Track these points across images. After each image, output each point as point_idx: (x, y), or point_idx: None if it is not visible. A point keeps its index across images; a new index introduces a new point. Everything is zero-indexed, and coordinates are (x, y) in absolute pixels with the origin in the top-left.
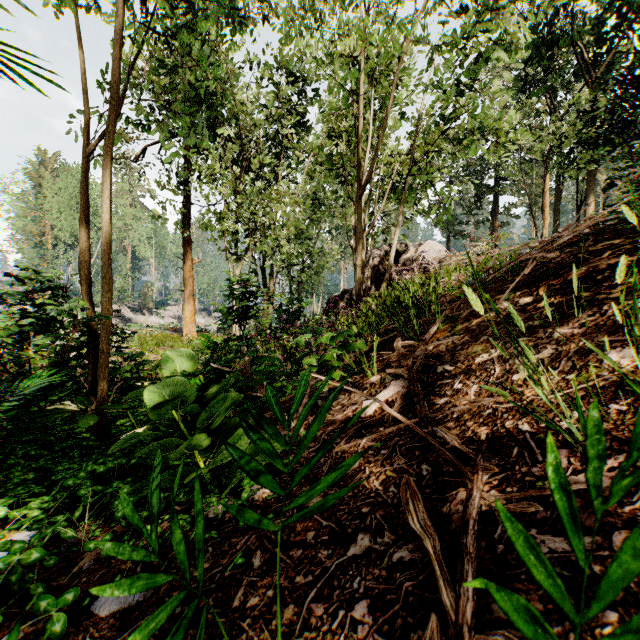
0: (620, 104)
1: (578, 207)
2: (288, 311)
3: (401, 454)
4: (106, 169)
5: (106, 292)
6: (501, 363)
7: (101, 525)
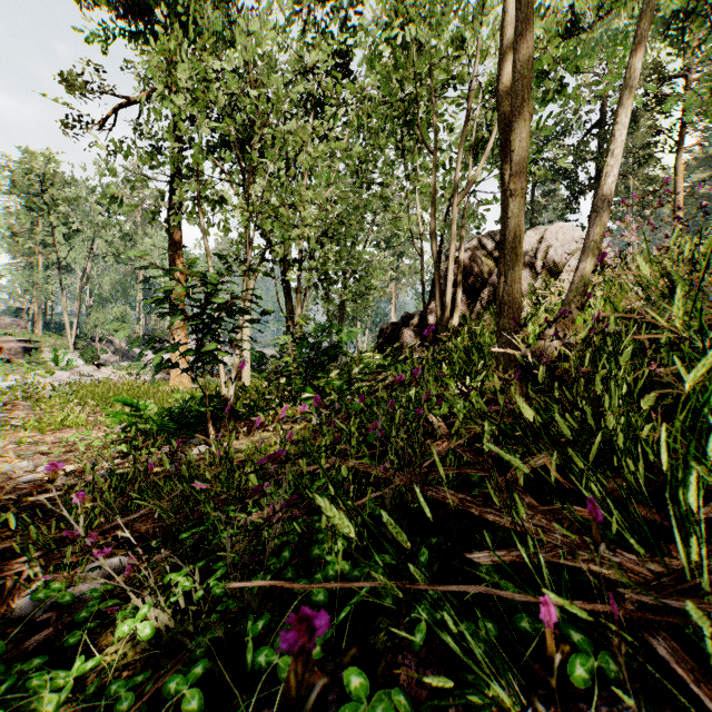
0: None
1: None
2: (316, 346)
3: None
4: None
5: None
6: None
7: None
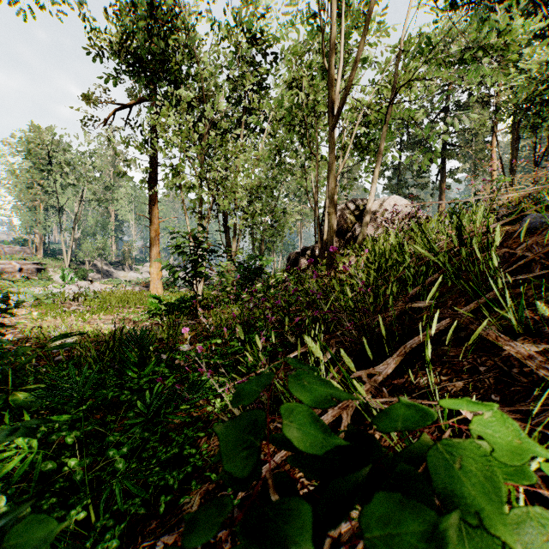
0: None
1: (534, 165)
2: (248, 268)
3: None
4: None
5: None
6: None
7: None
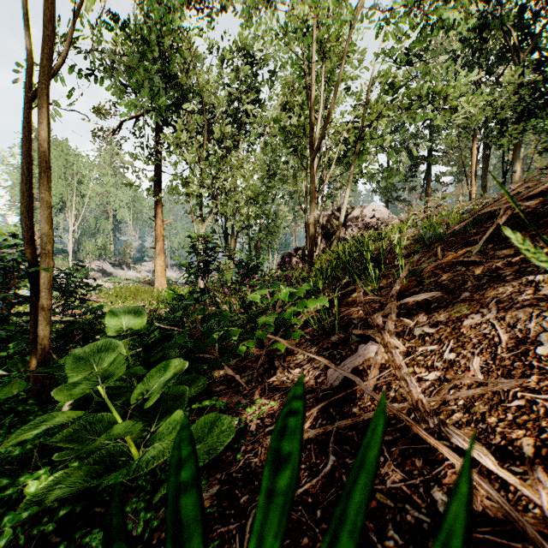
0: (544, 81)
1: (504, 174)
2: (247, 266)
3: (393, 461)
4: (42, 108)
5: (45, 244)
6: (506, 328)
7: (3, 532)
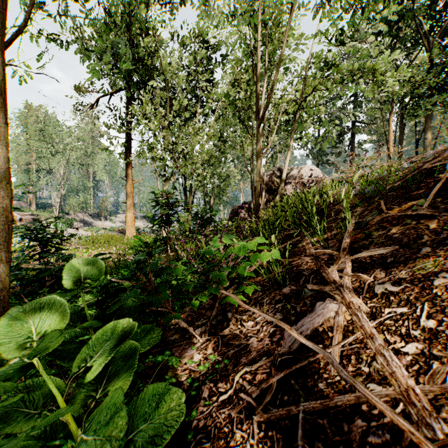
0: None
1: (417, 141)
2: (202, 218)
3: None
4: None
5: (4, 198)
6: None
7: None
